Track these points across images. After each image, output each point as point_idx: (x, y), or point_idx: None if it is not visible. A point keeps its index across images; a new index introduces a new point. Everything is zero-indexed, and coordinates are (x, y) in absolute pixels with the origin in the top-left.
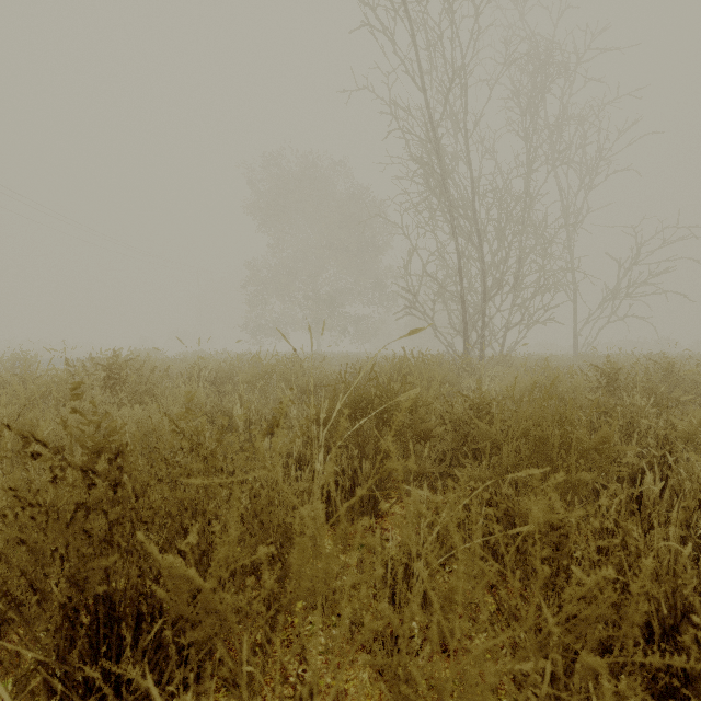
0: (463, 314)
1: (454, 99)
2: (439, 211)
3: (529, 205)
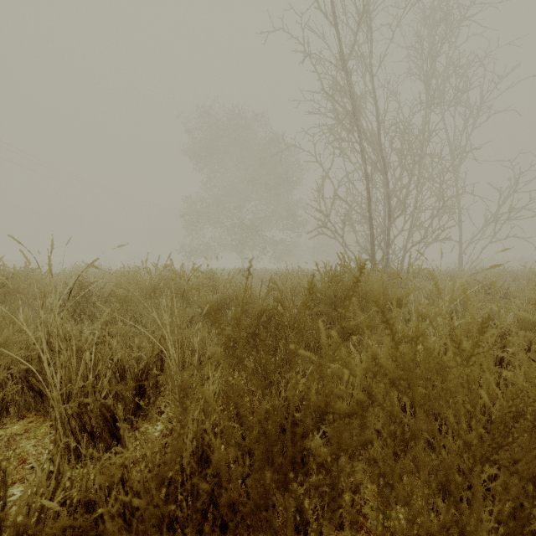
0: (371, 233)
1: (360, 44)
2: (348, 141)
3: (430, 135)
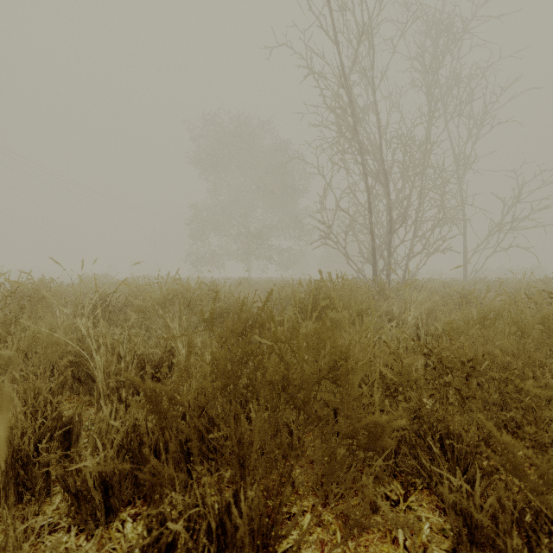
0: (372, 244)
1: (363, 57)
2: (351, 154)
3: (430, 148)
